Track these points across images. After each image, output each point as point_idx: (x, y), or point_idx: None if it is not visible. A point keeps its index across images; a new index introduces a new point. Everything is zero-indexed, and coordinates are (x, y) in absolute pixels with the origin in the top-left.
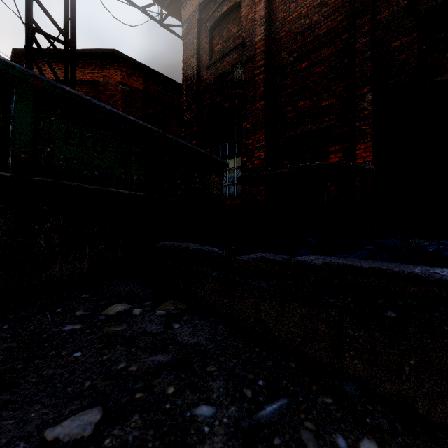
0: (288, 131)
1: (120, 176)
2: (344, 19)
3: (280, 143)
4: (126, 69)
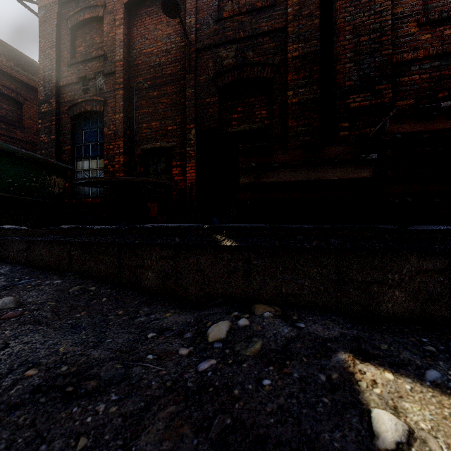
0: (144, 144)
1: None
2: (182, 69)
3: (138, 152)
4: None
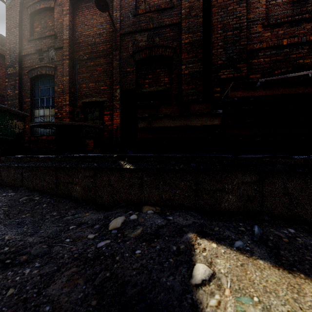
0: (83, 98)
1: None
2: (110, 47)
3: (79, 104)
4: None
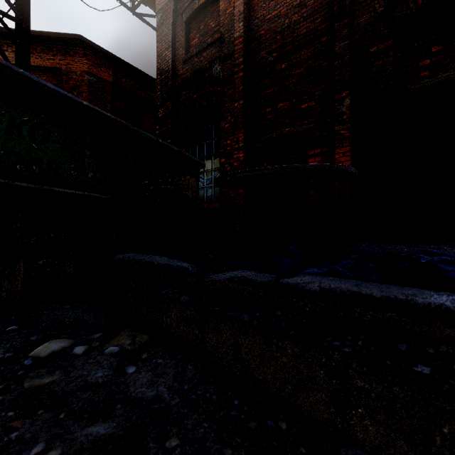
0: (267, 133)
1: (69, 172)
2: (323, 21)
3: (259, 145)
4: (93, 58)
